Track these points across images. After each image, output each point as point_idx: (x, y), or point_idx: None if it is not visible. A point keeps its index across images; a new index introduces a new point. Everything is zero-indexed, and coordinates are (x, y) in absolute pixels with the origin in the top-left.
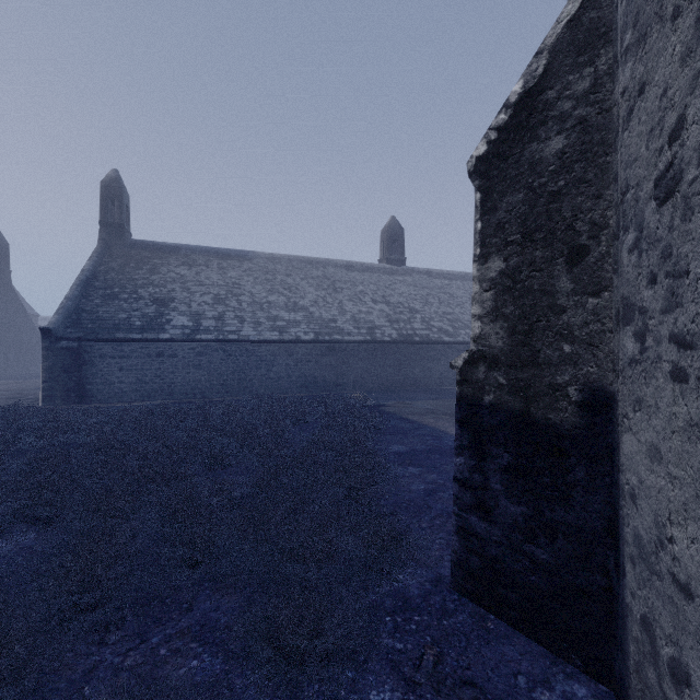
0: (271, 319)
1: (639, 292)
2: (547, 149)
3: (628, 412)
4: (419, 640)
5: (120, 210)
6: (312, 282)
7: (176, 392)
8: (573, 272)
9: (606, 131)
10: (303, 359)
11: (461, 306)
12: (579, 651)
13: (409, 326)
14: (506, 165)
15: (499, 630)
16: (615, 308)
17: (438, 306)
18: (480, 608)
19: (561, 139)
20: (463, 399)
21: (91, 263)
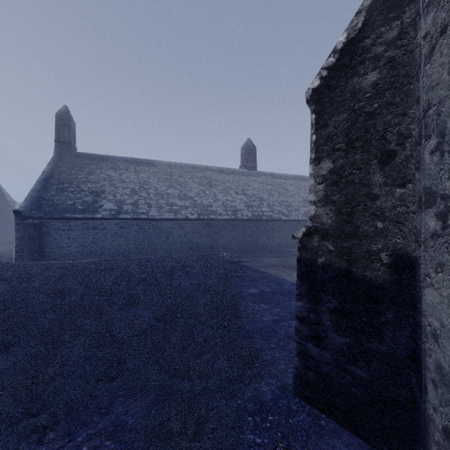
0: (169, 205)
1: (441, 183)
2: (364, 81)
3: (430, 273)
4: (272, 435)
5: (69, 132)
6: (196, 181)
7: (106, 253)
8: (384, 170)
9: (410, 67)
10: (190, 231)
11: (292, 197)
12: (389, 444)
13: (259, 209)
14: (334, 94)
15: (329, 426)
16: (417, 196)
17: (277, 197)
18: (315, 409)
19: (375, 74)
20: (302, 261)
21: (49, 167)
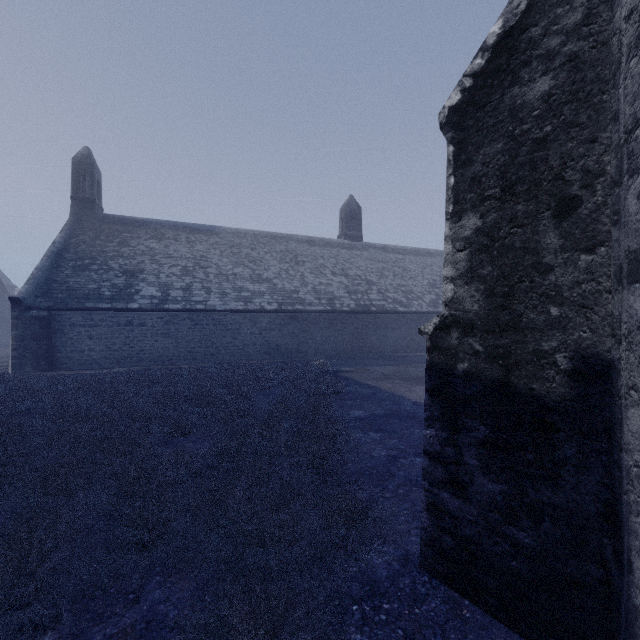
0: (237, 290)
1: None
2: (530, 92)
3: (638, 384)
4: (390, 634)
5: (92, 185)
6: (275, 256)
7: (145, 359)
8: (562, 227)
9: (602, 67)
10: (267, 327)
11: (413, 279)
12: None
13: (366, 297)
14: (483, 114)
15: (476, 619)
16: (614, 265)
17: (392, 279)
18: (453, 592)
19: (547, 80)
20: (433, 367)
21: (62, 235)
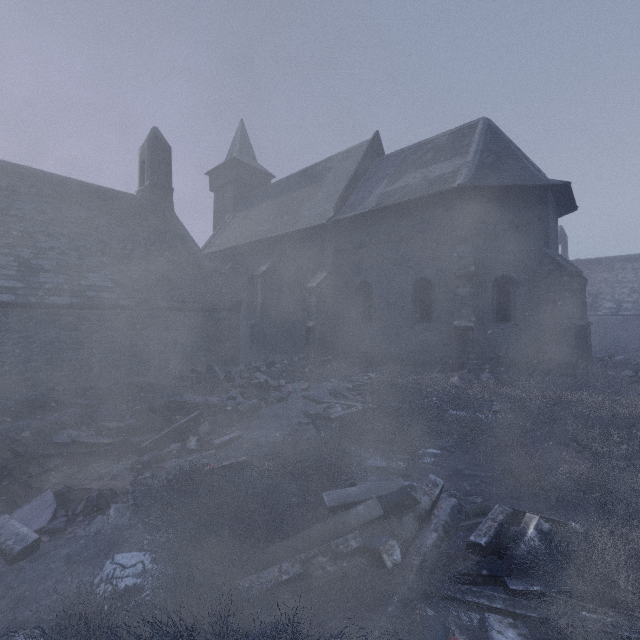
0: None
1: None
2: None
3: None
4: None
5: (564, 247)
6: None
7: (606, 342)
8: None
9: None
10: None
11: None
12: None
13: None
14: None
15: None
16: None
17: None
18: None
19: None
20: None
21: None
